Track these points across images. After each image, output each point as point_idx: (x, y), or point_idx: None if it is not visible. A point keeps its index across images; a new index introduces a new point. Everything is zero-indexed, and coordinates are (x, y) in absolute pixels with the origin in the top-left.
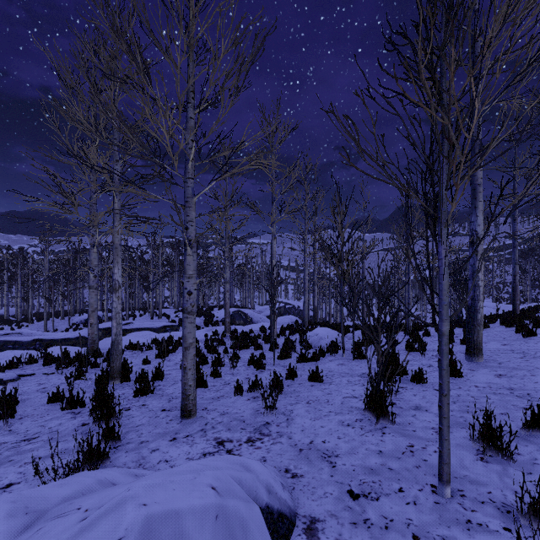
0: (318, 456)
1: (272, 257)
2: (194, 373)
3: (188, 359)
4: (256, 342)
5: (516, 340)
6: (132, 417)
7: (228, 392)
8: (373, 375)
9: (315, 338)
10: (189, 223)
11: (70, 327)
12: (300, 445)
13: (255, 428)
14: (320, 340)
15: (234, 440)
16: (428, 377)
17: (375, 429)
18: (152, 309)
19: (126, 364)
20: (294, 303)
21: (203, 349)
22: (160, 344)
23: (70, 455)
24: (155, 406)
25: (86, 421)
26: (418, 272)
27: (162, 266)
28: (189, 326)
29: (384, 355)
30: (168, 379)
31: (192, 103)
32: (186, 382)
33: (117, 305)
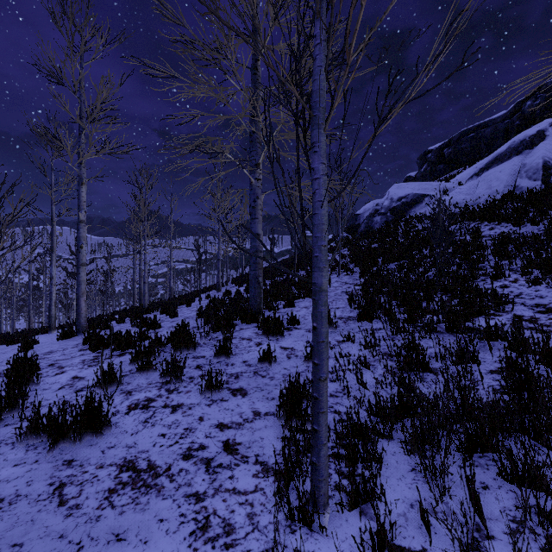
0: None
1: None
2: None
3: None
4: None
5: None
6: None
7: None
8: None
9: None
10: None
11: None
12: None
13: None
14: None
15: None
16: None
17: None
18: None
19: None
20: None
21: None
22: None
23: None
24: None
25: None
26: None
27: None
28: None
29: None
30: None
31: None
32: None
33: None
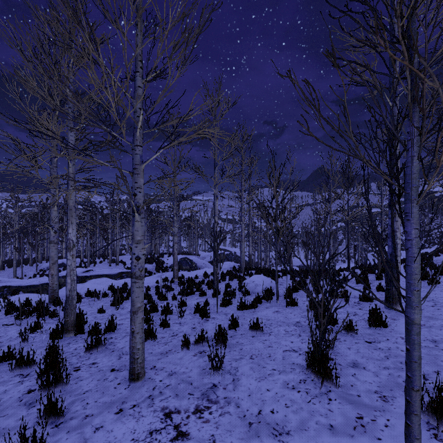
0: (269, 434)
1: (215, 215)
2: (142, 336)
3: (136, 323)
4: (201, 289)
5: (423, 287)
6: (81, 380)
7: (176, 346)
8: (306, 323)
9: (251, 285)
10: (137, 189)
11: (37, 273)
12: (249, 416)
13: (202, 392)
14: (256, 286)
15: (182, 409)
16: (356, 327)
17: (321, 393)
18: (110, 256)
19: (82, 316)
20: (231, 249)
21: (154, 296)
22: (116, 291)
23: (6, 438)
24: (105, 364)
25: (33, 386)
26: (384, 252)
27: (120, 219)
28: (137, 291)
29: (326, 318)
30: (120, 330)
31: (140, 72)
32: (134, 346)
33: (72, 263)
